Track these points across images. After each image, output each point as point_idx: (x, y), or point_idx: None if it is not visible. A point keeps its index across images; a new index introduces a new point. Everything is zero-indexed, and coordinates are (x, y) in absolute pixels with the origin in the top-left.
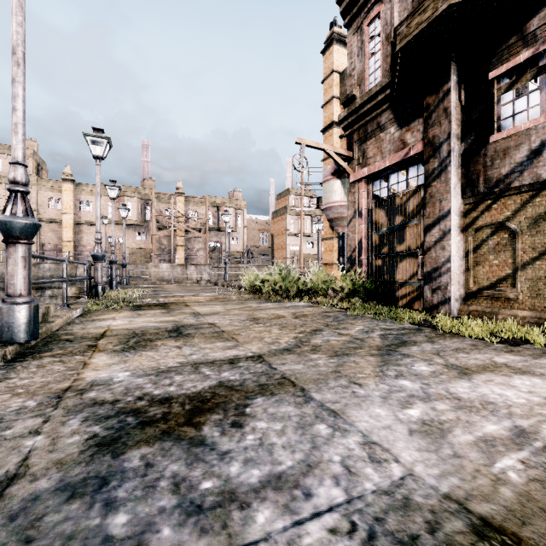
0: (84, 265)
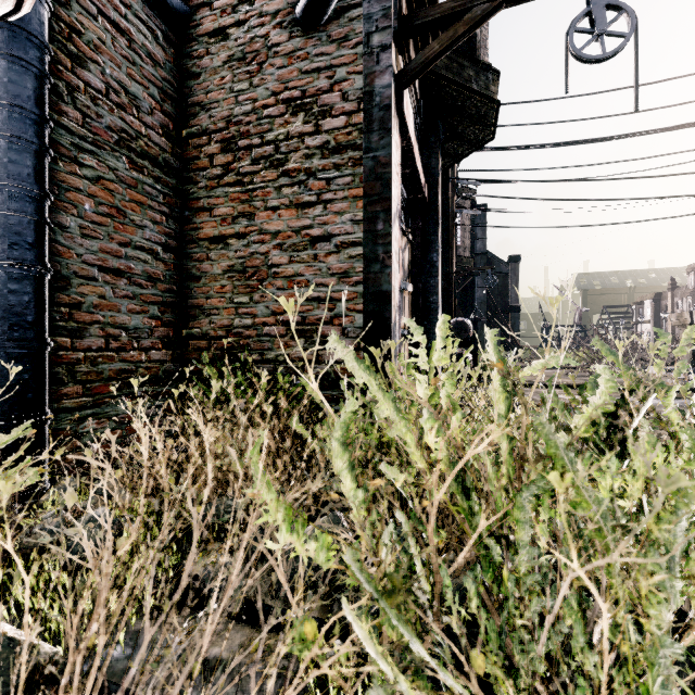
0: None
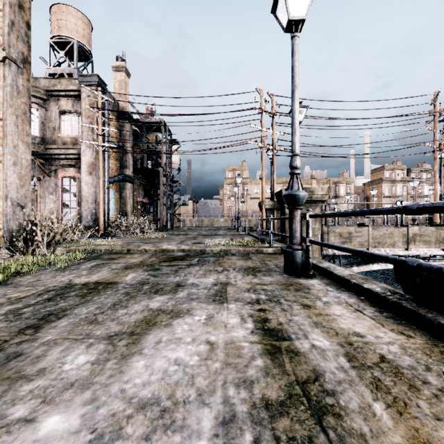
0: (373, 223)
